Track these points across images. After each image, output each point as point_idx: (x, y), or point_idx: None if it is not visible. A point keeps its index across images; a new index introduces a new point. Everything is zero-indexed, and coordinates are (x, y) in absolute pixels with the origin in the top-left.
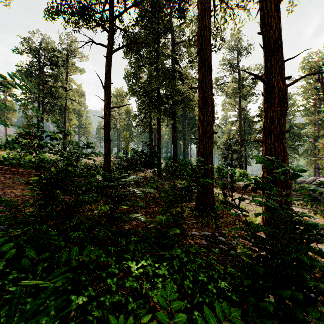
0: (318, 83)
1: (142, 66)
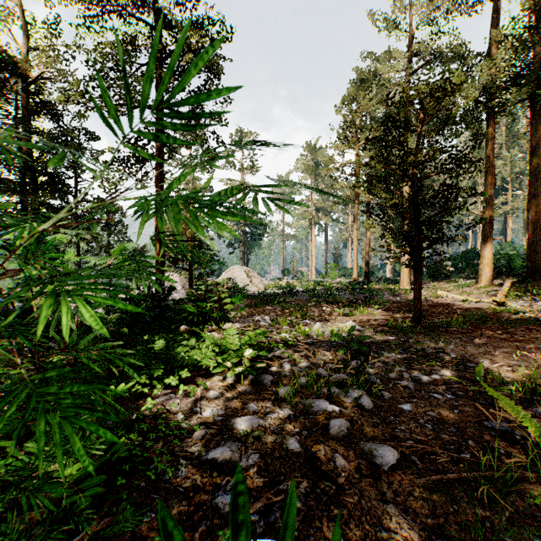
0: None
1: None
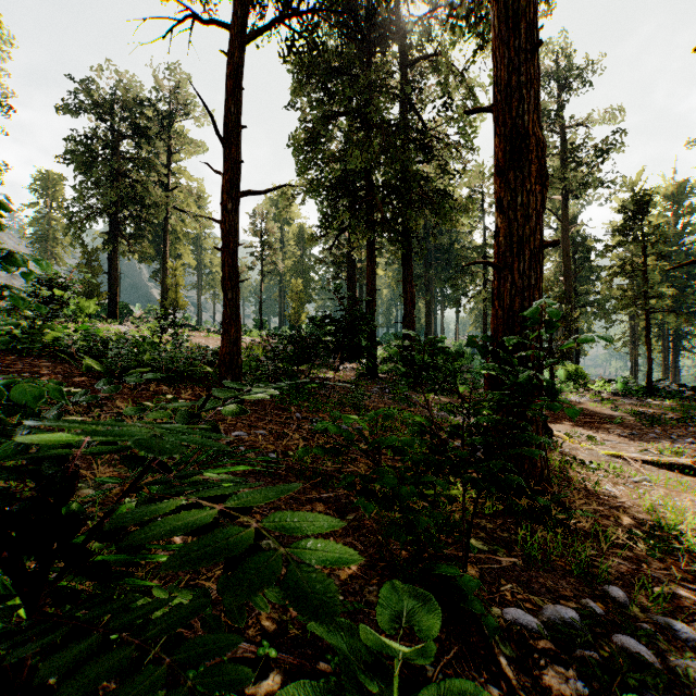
0: None
1: (330, 118)
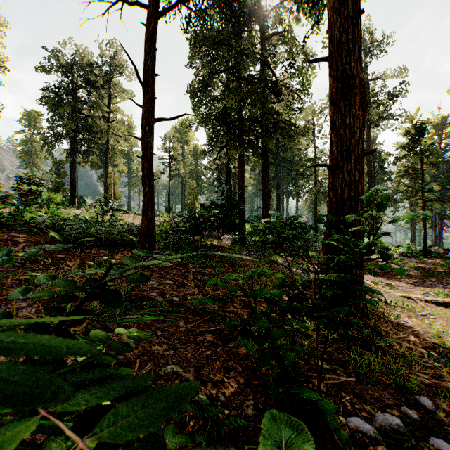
0: None
1: (214, 73)
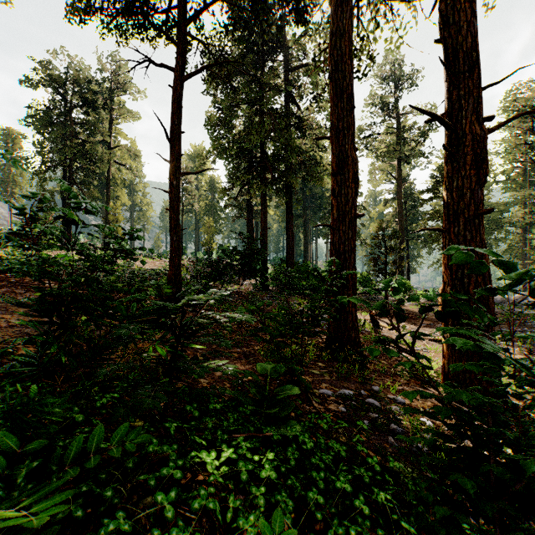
0: (529, 136)
1: (235, 106)
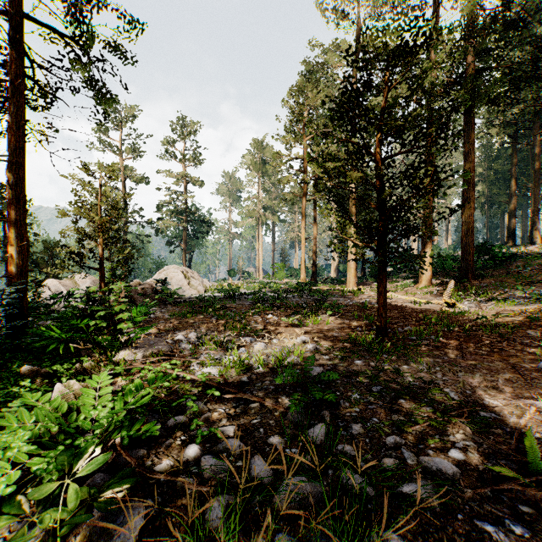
0: None
1: None
